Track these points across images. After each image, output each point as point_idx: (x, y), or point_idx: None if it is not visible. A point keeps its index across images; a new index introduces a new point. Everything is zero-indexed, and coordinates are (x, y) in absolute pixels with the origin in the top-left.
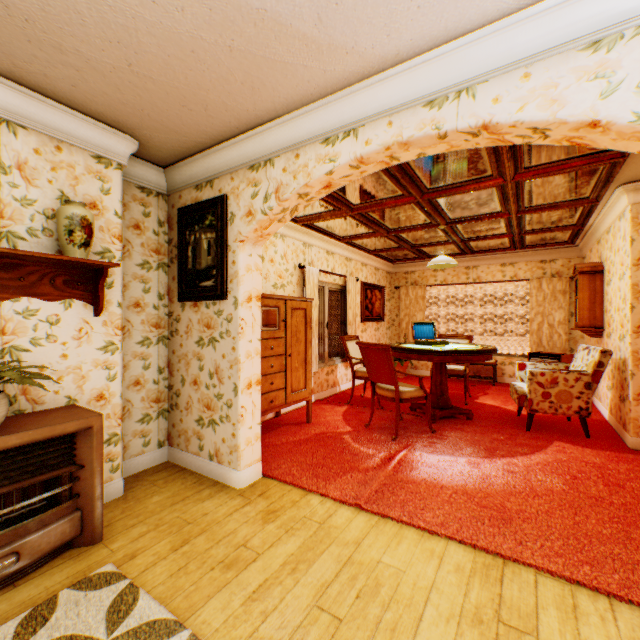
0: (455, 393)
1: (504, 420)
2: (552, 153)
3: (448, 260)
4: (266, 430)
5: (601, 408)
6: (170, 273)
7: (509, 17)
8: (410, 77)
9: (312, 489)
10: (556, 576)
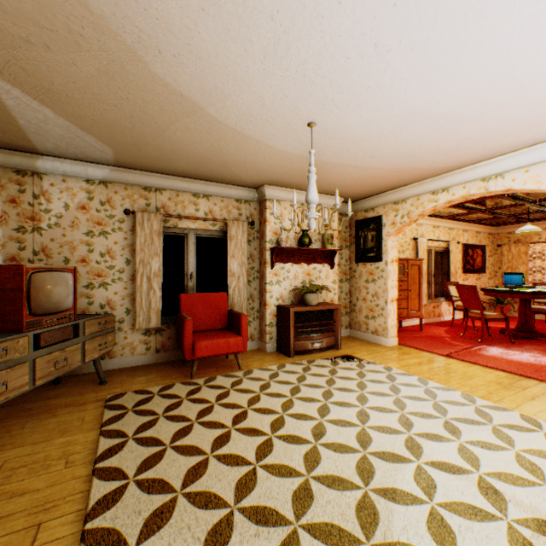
0: None
1: None
2: None
3: (531, 229)
4: None
5: None
6: (350, 250)
7: (515, 152)
8: (472, 171)
9: (425, 350)
10: None
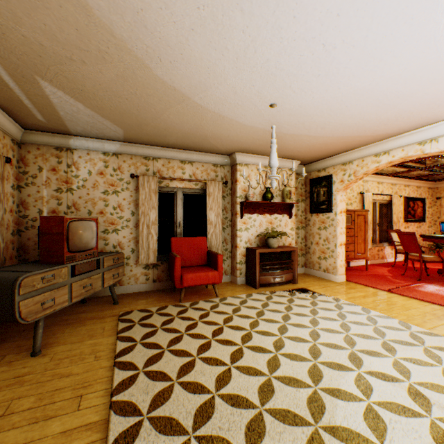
0: None
1: None
2: None
3: None
4: None
5: None
6: (305, 203)
7: None
8: (410, 136)
9: (369, 286)
10: None
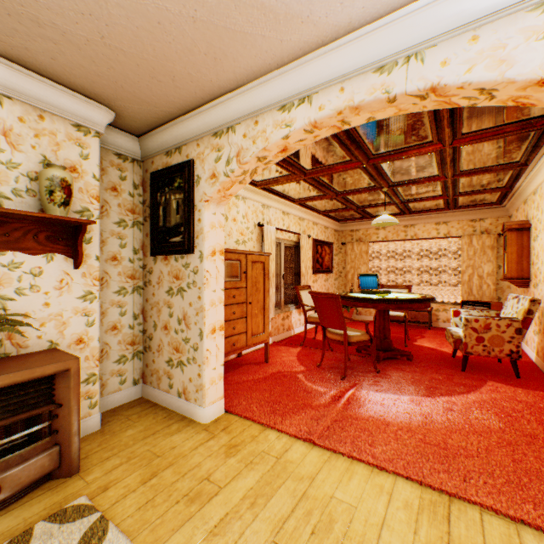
0: (395, 336)
1: (441, 361)
2: (489, 119)
3: (390, 219)
4: (229, 369)
5: (528, 350)
6: (144, 230)
7: None
8: (361, 45)
9: (270, 425)
10: (500, 514)
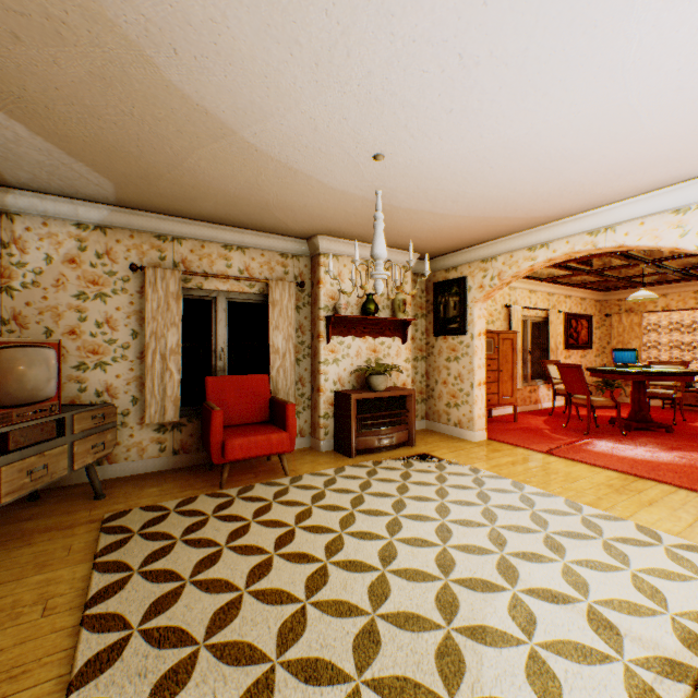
0: (668, 418)
1: None
2: None
3: (646, 295)
4: None
5: None
6: (427, 320)
7: (628, 200)
8: (577, 222)
9: (519, 446)
10: (671, 486)
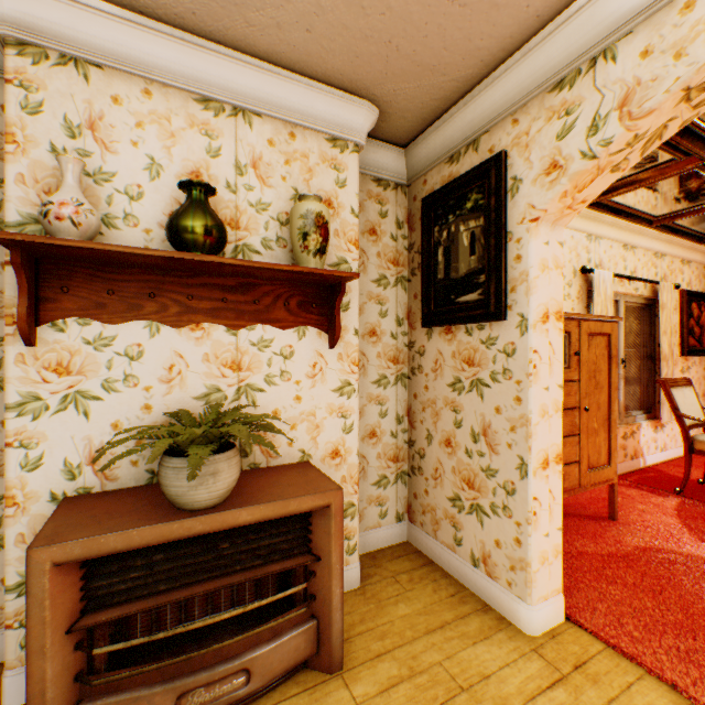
0: None
1: None
2: None
3: None
4: None
5: None
6: (409, 290)
7: None
8: None
9: (698, 698)
10: None
